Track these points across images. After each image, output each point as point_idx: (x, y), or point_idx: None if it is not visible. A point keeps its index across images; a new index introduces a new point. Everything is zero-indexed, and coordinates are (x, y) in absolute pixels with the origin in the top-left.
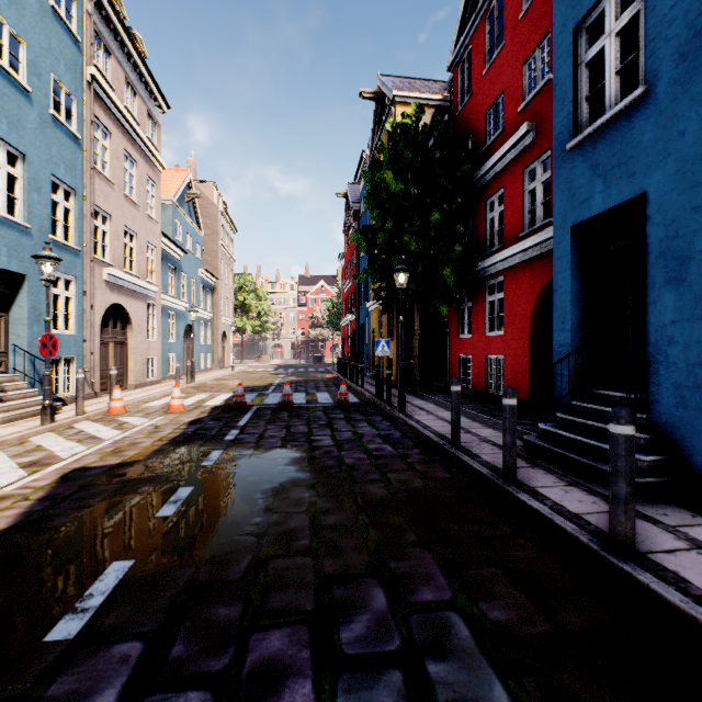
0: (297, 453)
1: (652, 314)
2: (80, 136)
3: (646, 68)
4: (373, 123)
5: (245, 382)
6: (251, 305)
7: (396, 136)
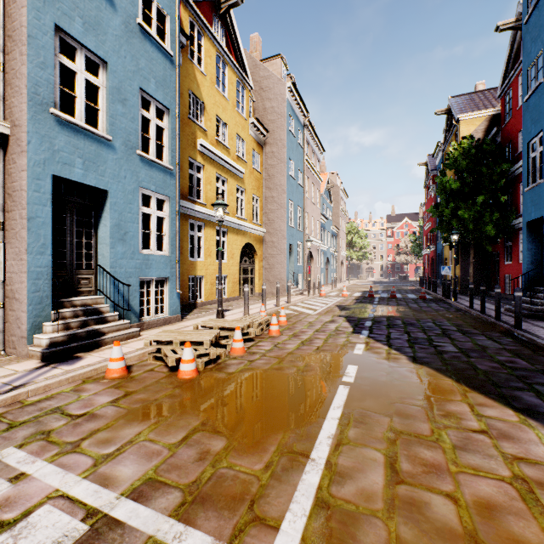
0: (404, 307)
1: (543, 259)
2: (303, 186)
3: (542, 173)
4: (445, 125)
5: (361, 289)
6: (355, 242)
7: (456, 153)
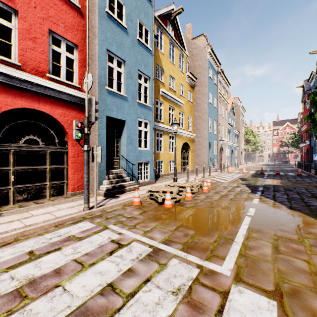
0: (285, 180)
1: None
2: (217, 108)
3: None
4: None
5: (255, 169)
6: (250, 139)
7: None
